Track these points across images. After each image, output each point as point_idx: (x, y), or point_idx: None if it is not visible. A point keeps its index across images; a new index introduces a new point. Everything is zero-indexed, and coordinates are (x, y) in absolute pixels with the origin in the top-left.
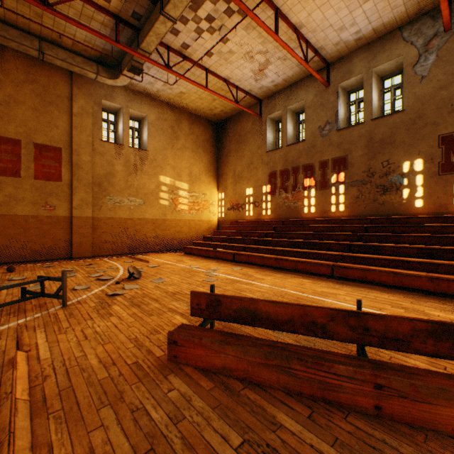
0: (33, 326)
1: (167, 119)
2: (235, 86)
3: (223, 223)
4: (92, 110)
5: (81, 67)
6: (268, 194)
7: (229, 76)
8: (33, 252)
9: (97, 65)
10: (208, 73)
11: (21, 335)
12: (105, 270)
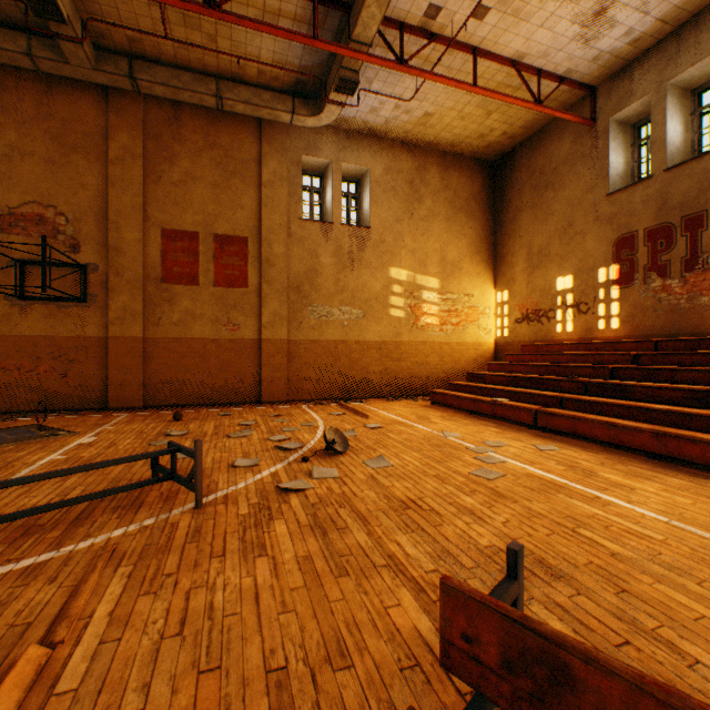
0: (123, 553)
1: (401, 170)
2: (535, 70)
3: (504, 348)
4: (288, 174)
5: (270, 108)
6: (612, 283)
7: (522, 52)
8: (213, 392)
9: (292, 99)
10: (477, 57)
11: (86, 578)
12: (295, 428)
